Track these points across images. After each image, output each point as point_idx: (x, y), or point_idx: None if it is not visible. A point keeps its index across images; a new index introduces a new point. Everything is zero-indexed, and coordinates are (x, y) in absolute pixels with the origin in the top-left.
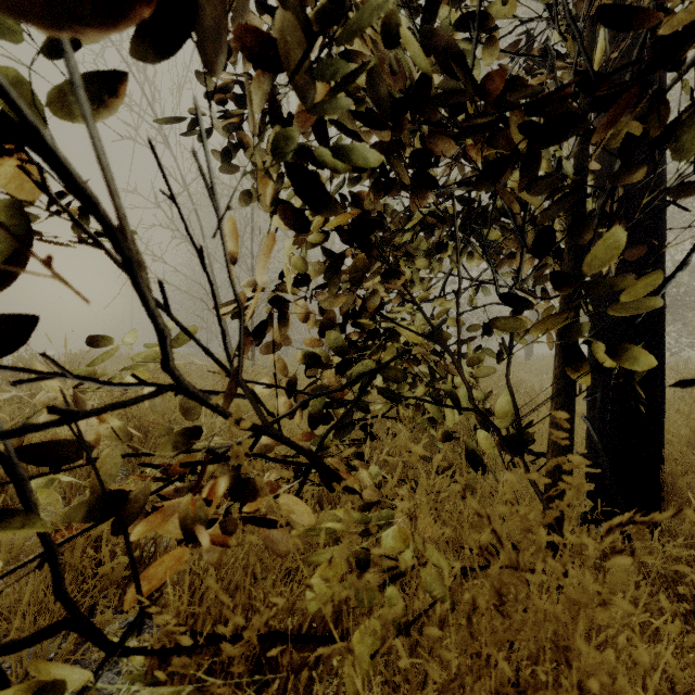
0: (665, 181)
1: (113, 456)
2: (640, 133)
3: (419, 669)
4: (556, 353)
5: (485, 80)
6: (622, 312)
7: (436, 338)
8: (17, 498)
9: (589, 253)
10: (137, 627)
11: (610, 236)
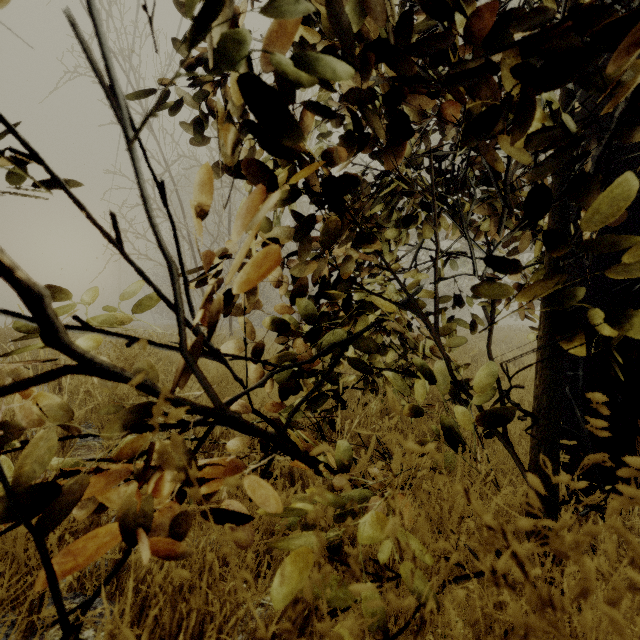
0: (639, 149)
1: (47, 439)
2: None
3: None
4: (540, 322)
5: (474, 12)
6: (625, 275)
7: (411, 306)
8: None
9: (593, 206)
10: None
11: (622, 184)
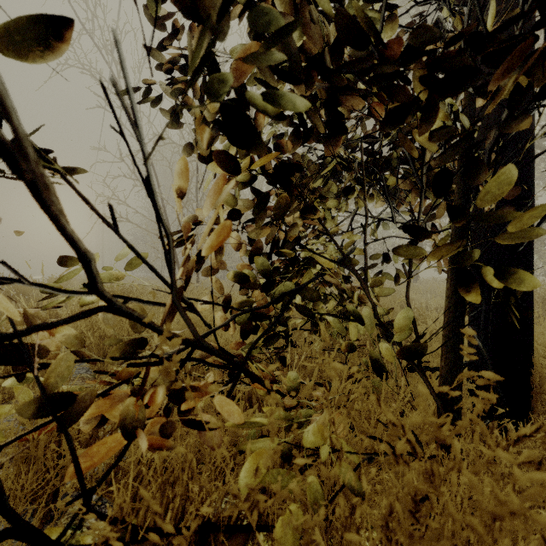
0: (533, 135)
1: (67, 366)
2: (526, 85)
3: (333, 544)
4: (448, 276)
5: (392, 40)
6: (509, 240)
7: (346, 264)
8: (2, 396)
9: (482, 189)
10: (77, 529)
11: (502, 173)
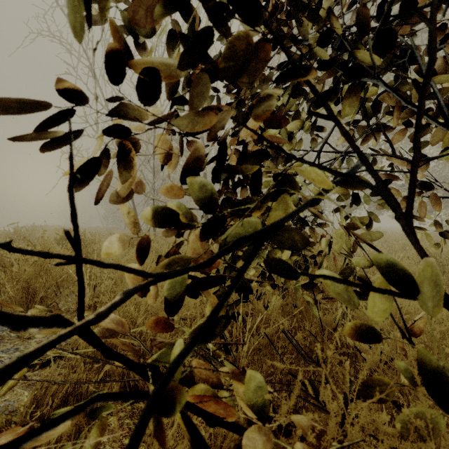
0: None
1: None
2: None
3: None
4: None
5: None
6: None
7: (353, 182)
8: None
9: None
10: None
11: None
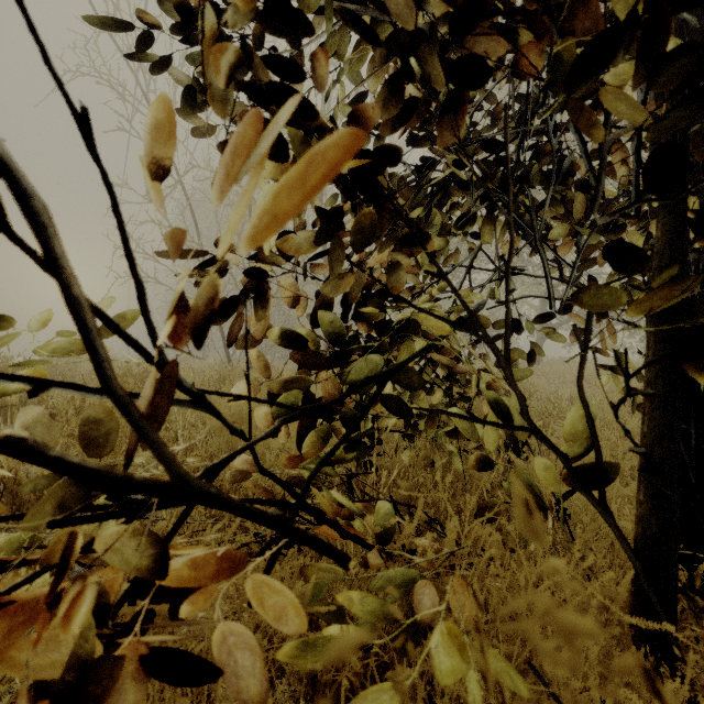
0: None
1: None
2: None
3: None
4: (649, 347)
5: None
6: None
7: (470, 328)
8: None
9: None
10: None
11: None
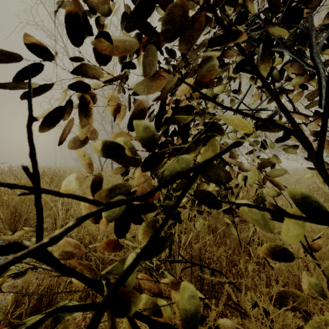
0: None
1: None
2: None
3: None
4: None
5: None
6: None
7: (270, 128)
8: None
9: None
10: None
11: None
